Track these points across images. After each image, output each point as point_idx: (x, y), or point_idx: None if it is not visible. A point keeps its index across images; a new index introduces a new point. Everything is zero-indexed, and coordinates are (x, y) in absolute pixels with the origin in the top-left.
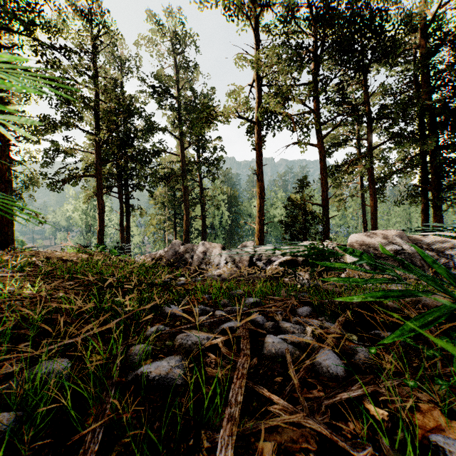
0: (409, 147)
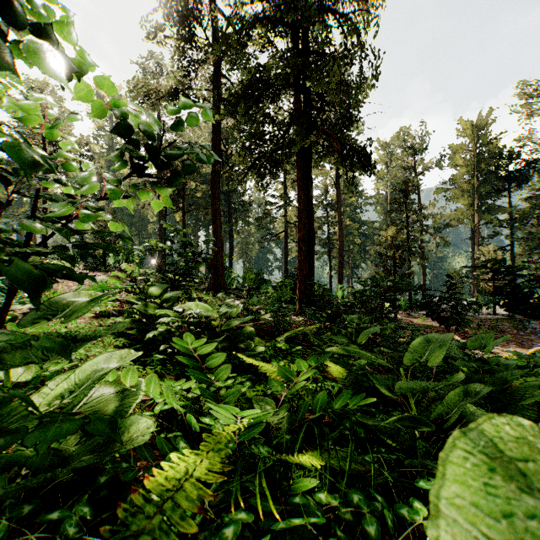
0: None
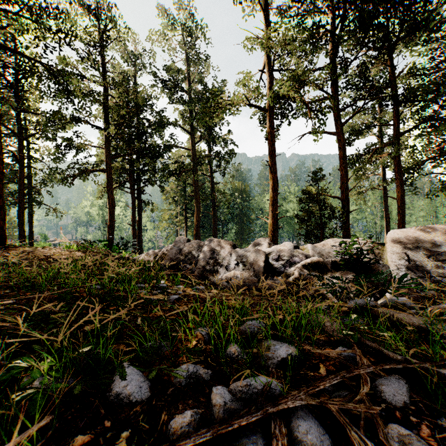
0: (440, 133)
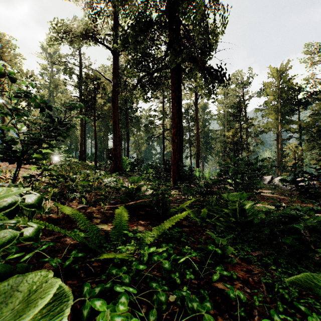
0: None
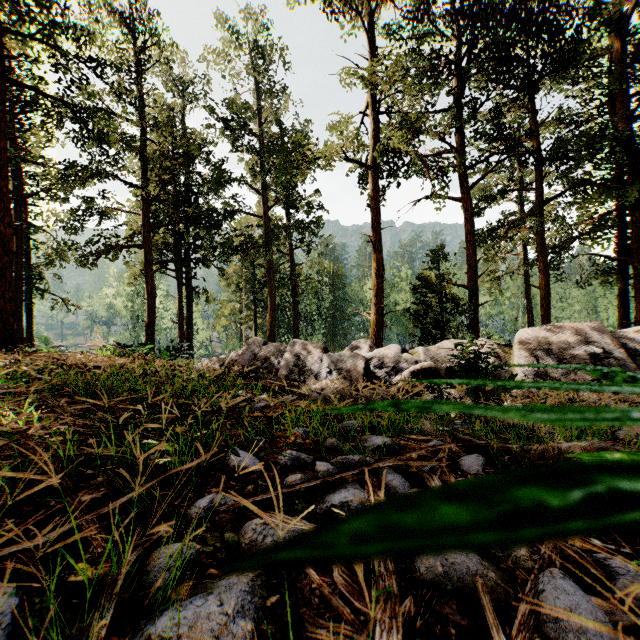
0: (597, 201)
